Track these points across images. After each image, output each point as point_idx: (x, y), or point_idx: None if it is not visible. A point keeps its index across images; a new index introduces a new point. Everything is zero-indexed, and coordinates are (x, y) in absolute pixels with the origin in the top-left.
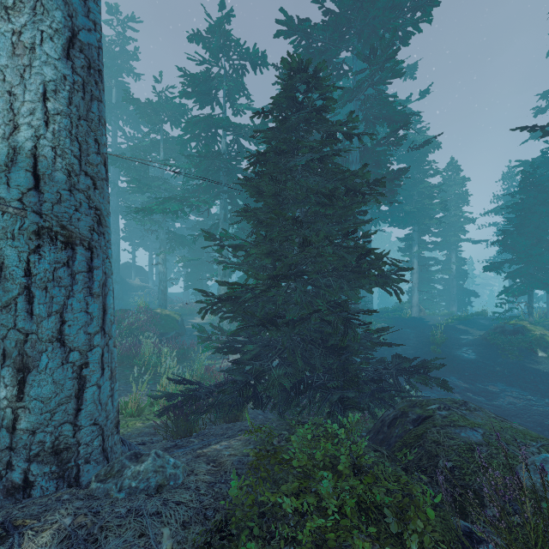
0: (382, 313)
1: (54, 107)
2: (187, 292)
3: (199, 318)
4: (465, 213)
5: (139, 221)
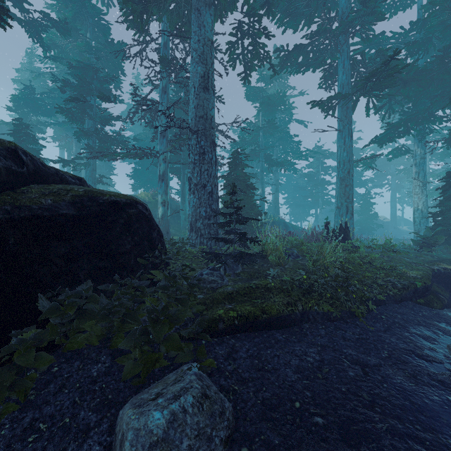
0: None
1: (422, 204)
2: None
3: None
4: None
5: None
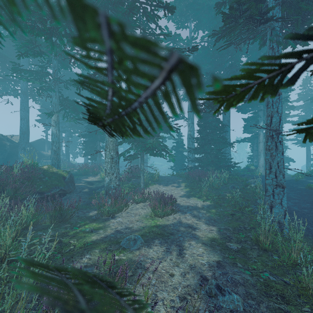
0: (233, 173)
1: None
2: (87, 160)
3: (92, 177)
4: (287, 102)
5: (27, 79)
